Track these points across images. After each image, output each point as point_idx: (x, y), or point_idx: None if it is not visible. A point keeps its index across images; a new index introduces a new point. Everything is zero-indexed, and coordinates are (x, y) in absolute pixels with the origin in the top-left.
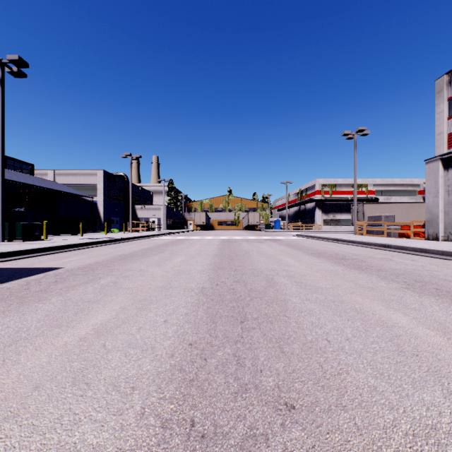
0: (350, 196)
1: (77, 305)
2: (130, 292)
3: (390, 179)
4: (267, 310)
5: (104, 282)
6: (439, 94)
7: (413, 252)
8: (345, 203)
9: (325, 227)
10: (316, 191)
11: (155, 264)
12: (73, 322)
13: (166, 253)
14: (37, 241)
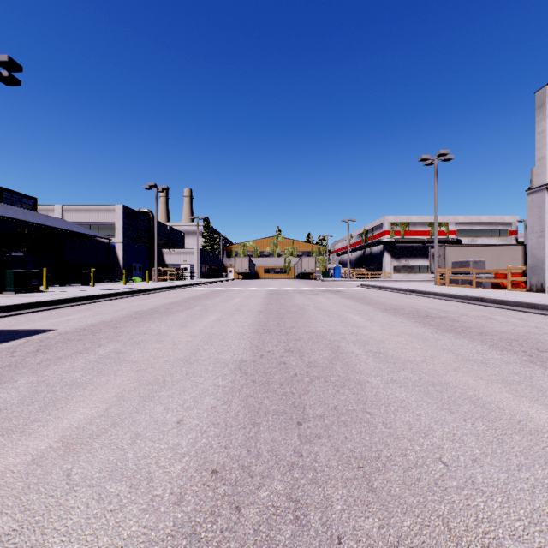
0: (427, 237)
1: (52, 391)
2: (136, 369)
3: (476, 217)
4: (336, 400)
5: (103, 351)
6: (540, 110)
7: (517, 308)
8: (420, 246)
9: (395, 275)
10: (385, 231)
11: (179, 324)
12: (35, 424)
13: (196, 309)
14: (34, 293)
